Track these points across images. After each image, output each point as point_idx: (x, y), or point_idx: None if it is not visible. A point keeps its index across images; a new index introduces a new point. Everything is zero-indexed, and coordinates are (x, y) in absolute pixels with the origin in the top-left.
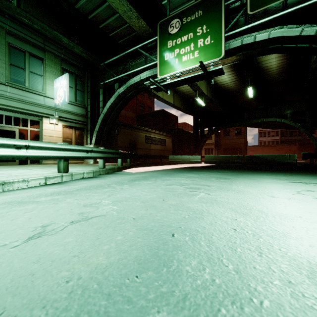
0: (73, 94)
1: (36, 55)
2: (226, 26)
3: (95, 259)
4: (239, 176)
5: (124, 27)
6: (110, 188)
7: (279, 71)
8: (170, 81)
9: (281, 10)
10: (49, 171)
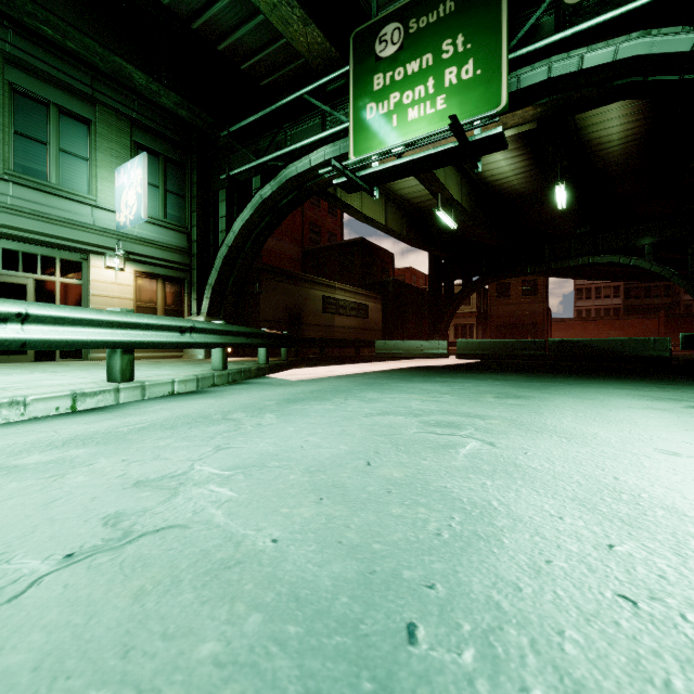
0: (159, 203)
1: (74, 112)
2: (511, 37)
3: None
4: (550, 389)
5: (274, 48)
6: (227, 424)
7: (626, 149)
8: (379, 167)
9: None
10: (91, 376)
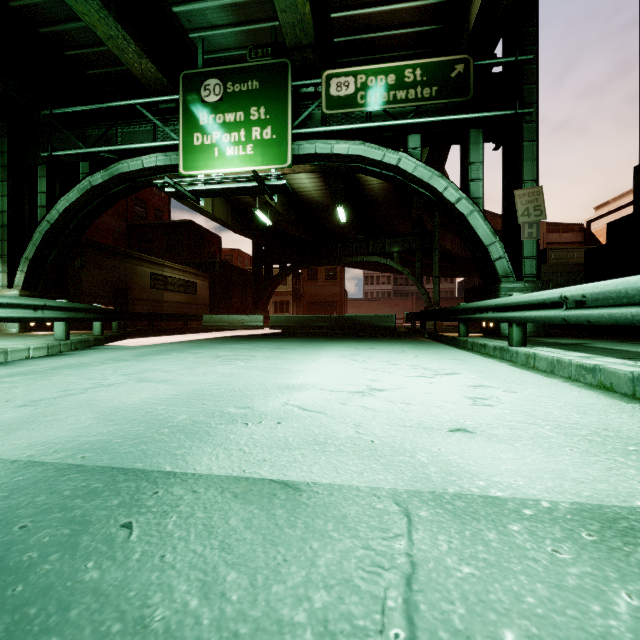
0: None
1: None
2: (297, 115)
3: (139, 396)
4: (305, 345)
5: (104, 49)
6: (108, 365)
7: (382, 187)
8: (203, 187)
9: (365, 118)
10: None
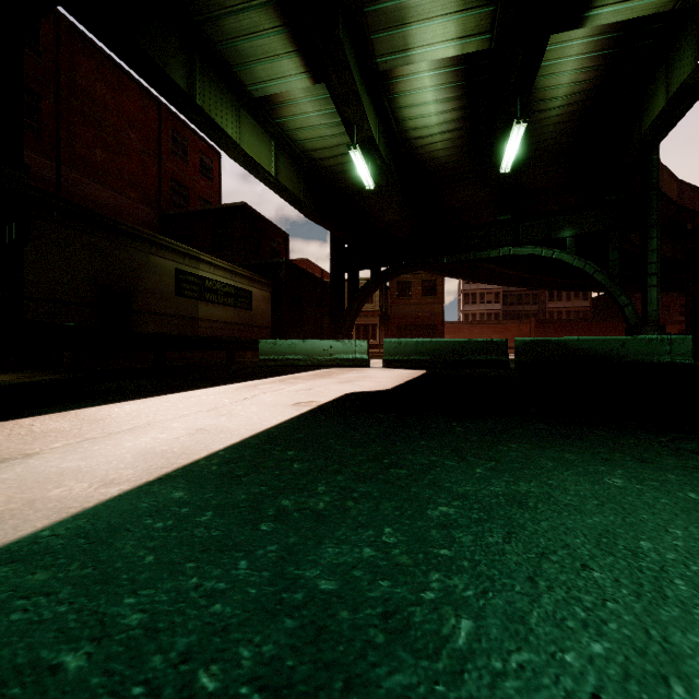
0: None
1: None
2: None
3: None
4: None
5: None
6: None
7: (564, 116)
8: None
9: None
10: None
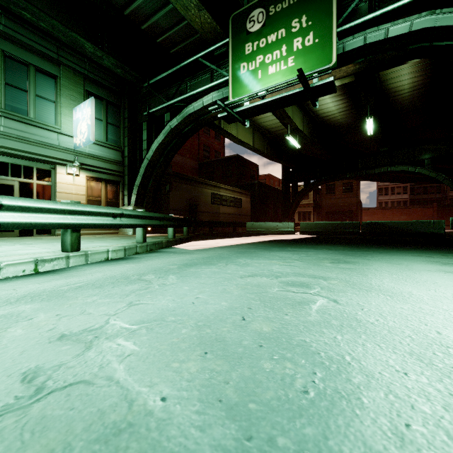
0: (103, 131)
1: (46, 70)
2: (338, 17)
3: None
4: (368, 256)
5: (179, 28)
6: (140, 283)
7: (413, 95)
8: (249, 105)
9: None
10: (52, 247)
